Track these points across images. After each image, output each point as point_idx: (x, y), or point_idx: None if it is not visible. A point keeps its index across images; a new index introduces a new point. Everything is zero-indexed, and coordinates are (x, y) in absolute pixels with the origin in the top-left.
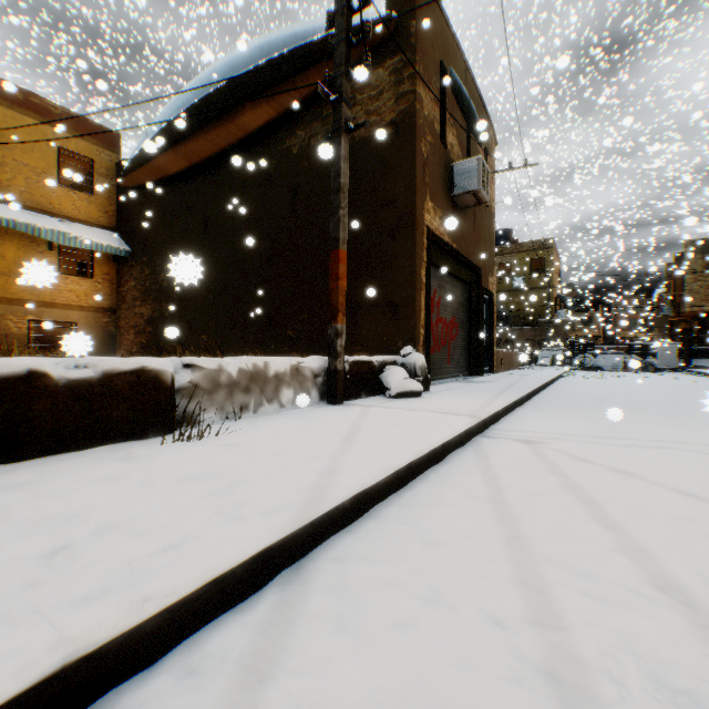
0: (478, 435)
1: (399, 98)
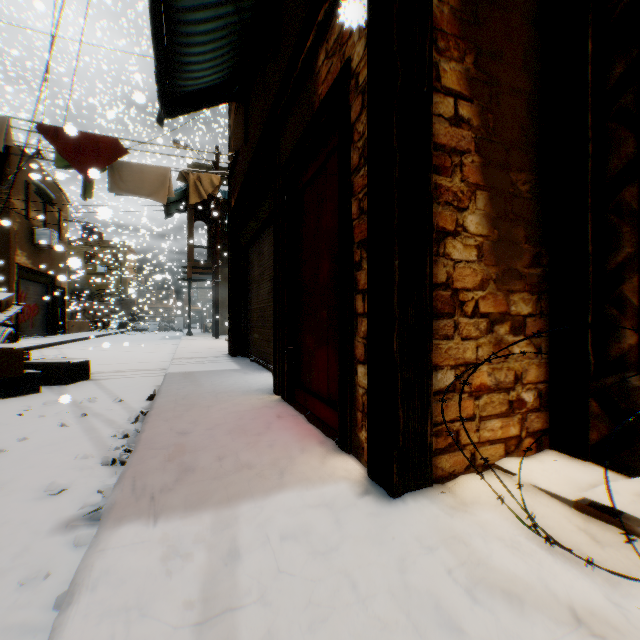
0: (42, 348)
1: (2, 200)
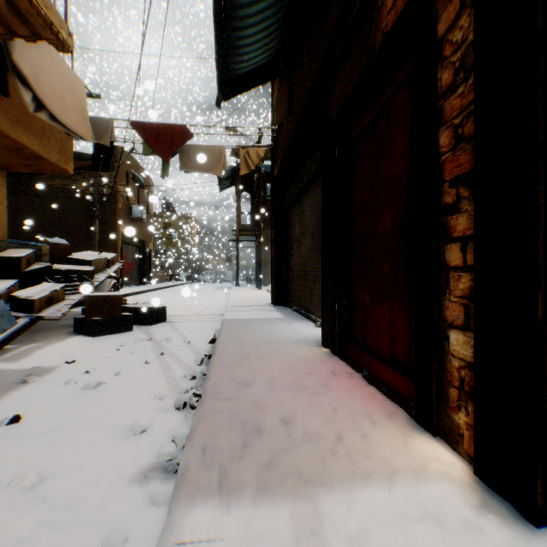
0: (135, 294)
1: (111, 187)
